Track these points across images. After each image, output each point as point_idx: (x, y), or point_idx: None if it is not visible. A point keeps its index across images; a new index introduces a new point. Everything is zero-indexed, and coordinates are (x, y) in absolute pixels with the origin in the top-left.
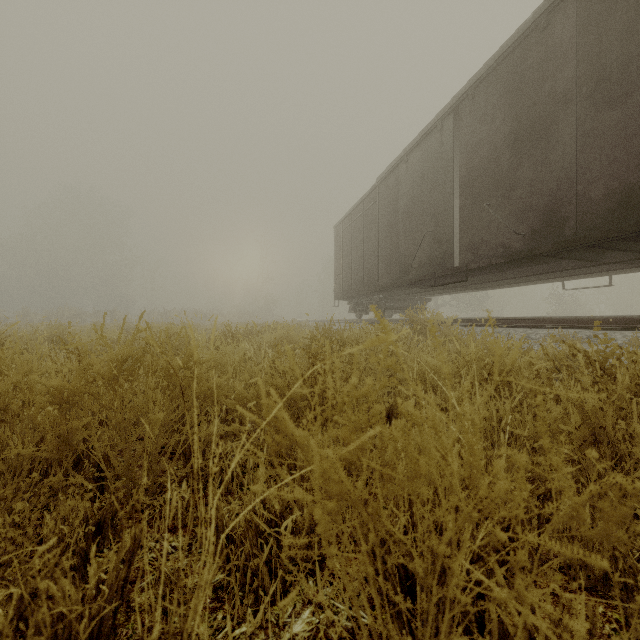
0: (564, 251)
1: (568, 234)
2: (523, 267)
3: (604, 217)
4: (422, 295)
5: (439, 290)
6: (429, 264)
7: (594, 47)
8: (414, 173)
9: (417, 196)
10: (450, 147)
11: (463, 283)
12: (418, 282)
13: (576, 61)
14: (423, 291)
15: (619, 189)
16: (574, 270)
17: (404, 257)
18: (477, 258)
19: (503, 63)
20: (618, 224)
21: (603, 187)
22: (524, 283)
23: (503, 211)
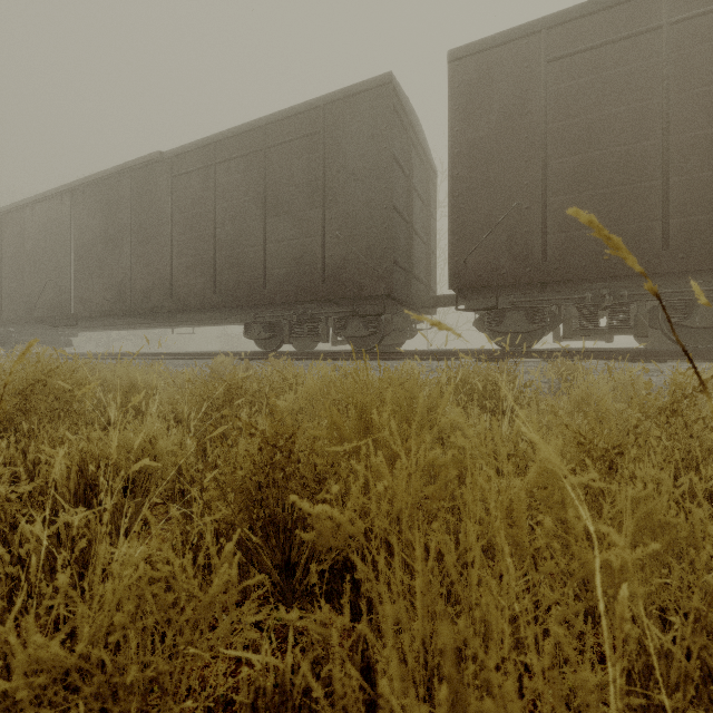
0: (135, 314)
1: (128, 306)
2: (127, 318)
3: (141, 301)
4: (64, 331)
5: (80, 328)
6: (53, 307)
7: (138, 209)
8: (40, 223)
9: (42, 245)
10: (68, 219)
11: (92, 325)
12: (46, 320)
13: (131, 211)
14: (59, 328)
15: (145, 288)
16: (162, 323)
17: (30, 296)
18: (86, 310)
19: (100, 183)
20: (145, 306)
21: (140, 285)
22: (152, 327)
23: (100, 282)
